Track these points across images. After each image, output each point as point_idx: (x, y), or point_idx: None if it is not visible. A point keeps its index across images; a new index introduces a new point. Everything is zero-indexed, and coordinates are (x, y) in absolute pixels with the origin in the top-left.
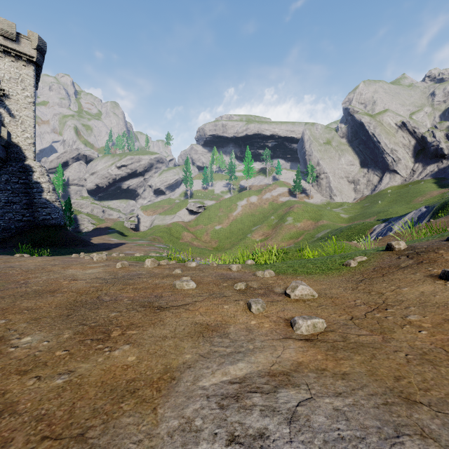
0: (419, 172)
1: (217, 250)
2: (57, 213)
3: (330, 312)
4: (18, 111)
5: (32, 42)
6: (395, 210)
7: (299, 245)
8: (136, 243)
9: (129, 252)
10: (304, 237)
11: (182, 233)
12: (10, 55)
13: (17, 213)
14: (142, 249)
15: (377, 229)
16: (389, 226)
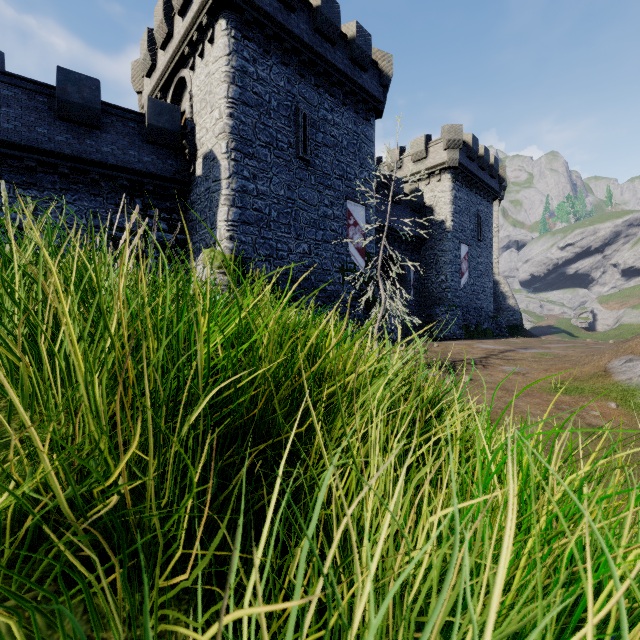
0: None
1: None
2: (517, 315)
3: None
4: None
5: None
6: None
7: None
8: None
9: None
10: None
11: None
12: None
13: None
14: None
15: None
16: None
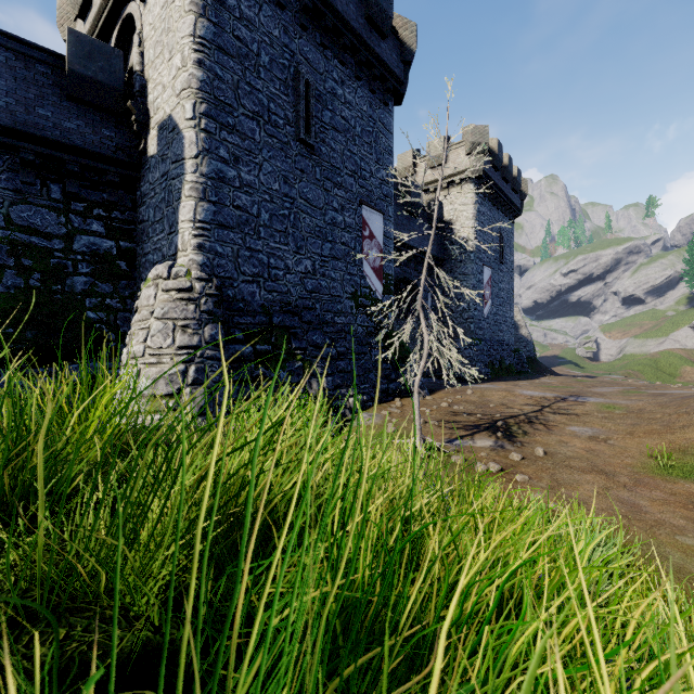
0: None
1: None
2: (530, 346)
3: None
4: None
5: None
6: None
7: None
8: (608, 377)
9: None
10: None
11: (679, 368)
12: None
13: None
14: None
15: None
16: None
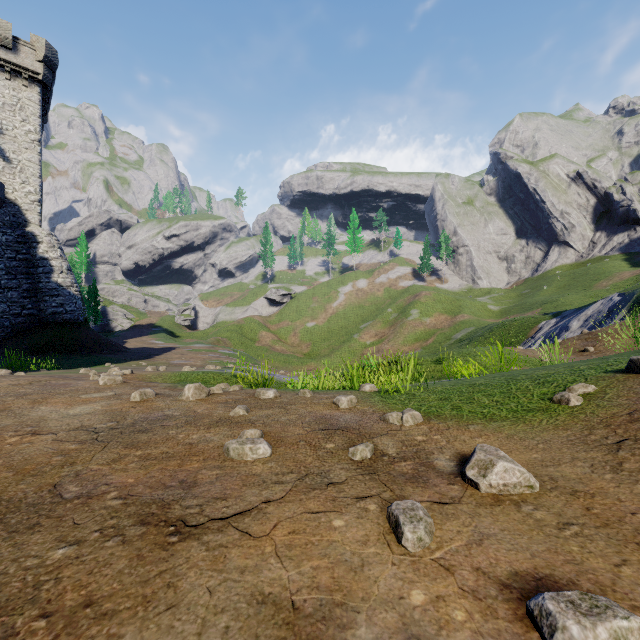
0: (601, 244)
1: (310, 358)
2: (73, 304)
3: (609, 555)
4: (16, 153)
5: (37, 51)
6: (568, 299)
7: (428, 350)
8: (191, 347)
9: (179, 362)
10: (435, 339)
11: (258, 333)
12: (4, 71)
13: (14, 304)
14: (199, 357)
15: (544, 328)
16: (564, 324)
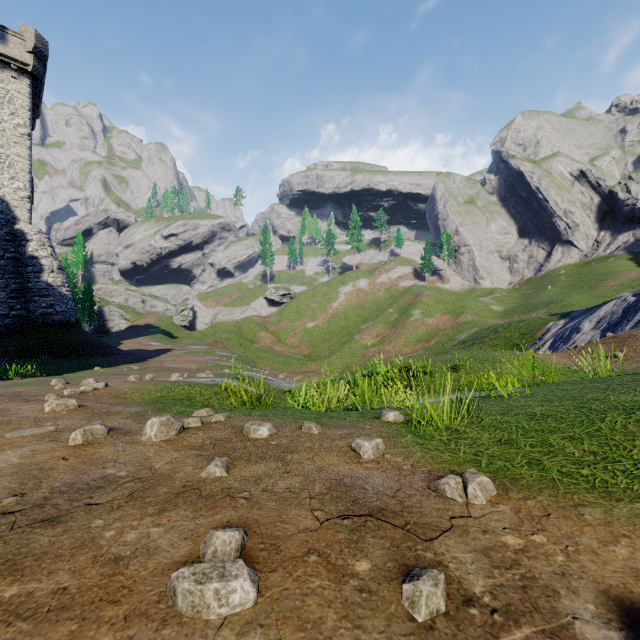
0: (606, 243)
1: (310, 359)
2: (64, 304)
3: None
4: (4, 147)
5: (26, 41)
6: (574, 299)
7: (431, 351)
8: (187, 349)
9: (173, 366)
10: (438, 340)
11: (257, 334)
12: None
13: (2, 304)
14: (195, 360)
15: (552, 329)
16: (574, 325)
